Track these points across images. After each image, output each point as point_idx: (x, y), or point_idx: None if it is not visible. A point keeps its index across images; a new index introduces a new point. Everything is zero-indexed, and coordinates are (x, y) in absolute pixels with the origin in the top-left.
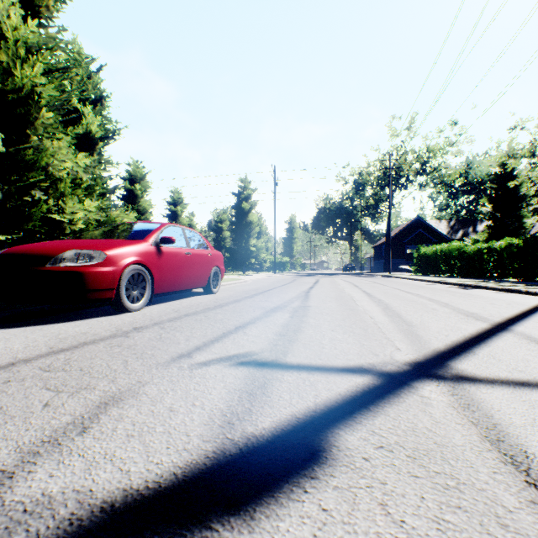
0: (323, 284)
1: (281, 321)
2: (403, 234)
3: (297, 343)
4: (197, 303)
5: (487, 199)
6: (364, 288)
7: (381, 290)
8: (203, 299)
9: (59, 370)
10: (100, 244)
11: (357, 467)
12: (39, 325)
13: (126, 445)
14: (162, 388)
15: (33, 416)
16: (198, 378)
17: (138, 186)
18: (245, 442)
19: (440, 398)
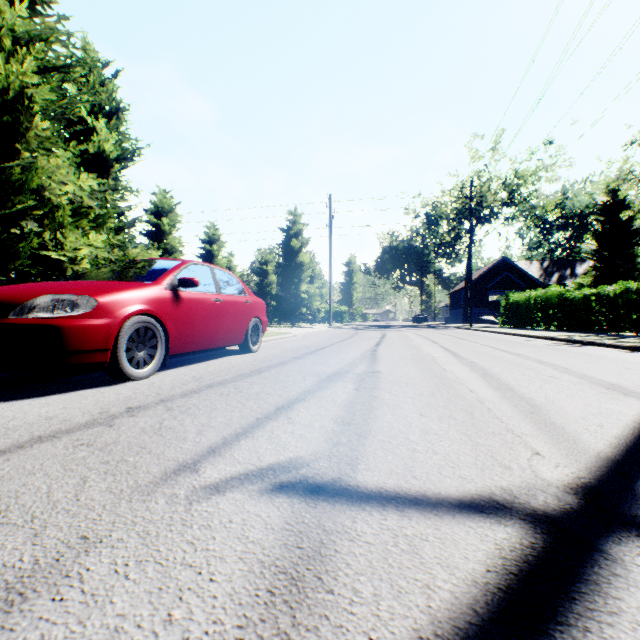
0: (392, 339)
1: (342, 397)
2: (486, 277)
3: (370, 440)
4: (228, 367)
5: (592, 234)
6: (445, 345)
7: (468, 348)
8: (237, 361)
9: None
10: (91, 286)
11: None
12: None
13: None
14: (120, 560)
15: None
16: (197, 529)
17: (165, 220)
18: None
19: None
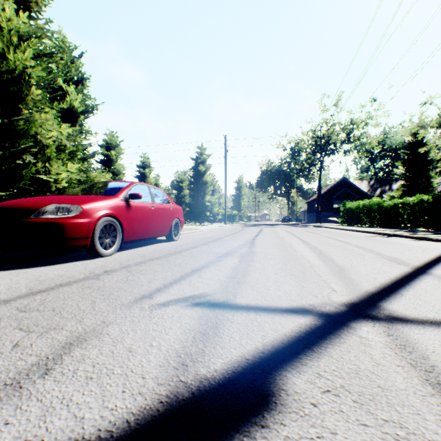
0: (266, 233)
1: (231, 265)
2: (332, 191)
3: (245, 285)
4: (160, 249)
5: (401, 163)
6: (300, 236)
7: (314, 238)
8: (165, 246)
9: (33, 310)
10: (77, 199)
11: (306, 414)
12: (24, 269)
13: (84, 389)
14: (124, 329)
15: (1, 357)
16: (157, 319)
17: (113, 152)
18: (198, 385)
19: (378, 338)
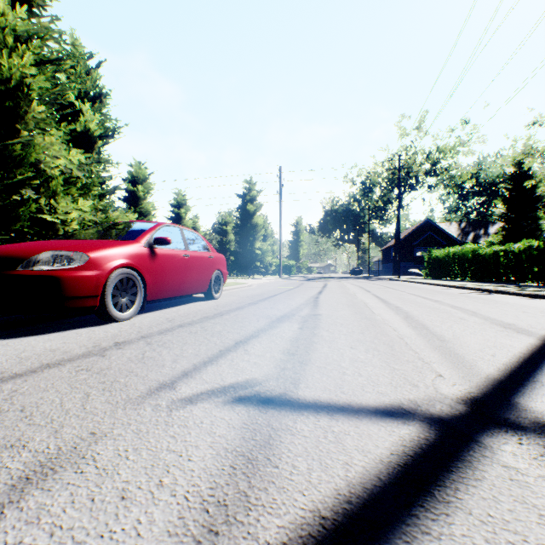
0: (332, 289)
1: (289, 334)
2: (413, 236)
3: (310, 366)
4: (195, 311)
5: (502, 200)
6: (376, 293)
7: (395, 295)
8: (202, 306)
9: None
10: (83, 244)
11: None
12: (7, 339)
13: None
14: (121, 447)
15: None
16: (177, 427)
17: (140, 187)
18: None
19: (536, 470)
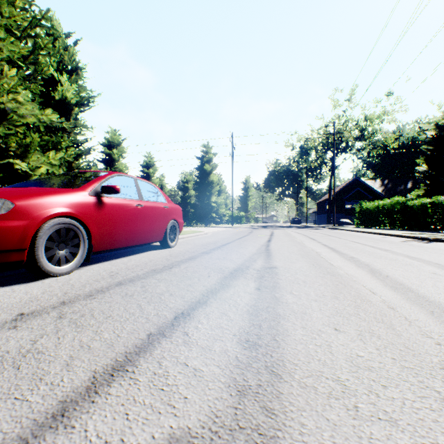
0: (279, 237)
1: (245, 299)
2: (343, 192)
3: (287, 384)
4: (145, 262)
5: (424, 159)
6: (322, 241)
7: (341, 244)
8: (155, 255)
9: None
10: (13, 191)
11: None
12: None
13: None
14: None
15: None
16: None
17: (115, 151)
18: None
19: None
